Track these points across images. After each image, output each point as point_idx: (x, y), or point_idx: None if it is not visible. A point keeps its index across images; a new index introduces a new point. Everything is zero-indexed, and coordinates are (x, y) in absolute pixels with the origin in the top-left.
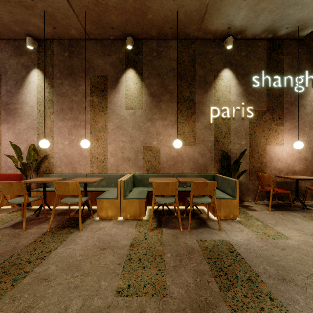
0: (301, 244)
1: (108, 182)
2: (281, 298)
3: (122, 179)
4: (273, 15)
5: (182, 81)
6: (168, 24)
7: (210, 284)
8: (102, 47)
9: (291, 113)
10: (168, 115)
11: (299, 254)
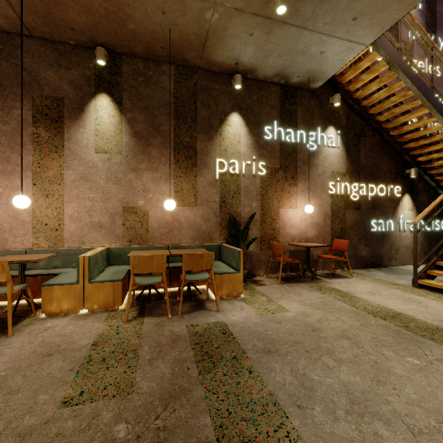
0: (298, 315)
1: (65, 260)
2: (260, 369)
3: (87, 254)
4: (283, 60)
5: (179, 121)
6: (159, 43)
7: (189, 371)
8: (55, 54)
9: (304, 172)
10: (160, 165)
11: (292, 325)
